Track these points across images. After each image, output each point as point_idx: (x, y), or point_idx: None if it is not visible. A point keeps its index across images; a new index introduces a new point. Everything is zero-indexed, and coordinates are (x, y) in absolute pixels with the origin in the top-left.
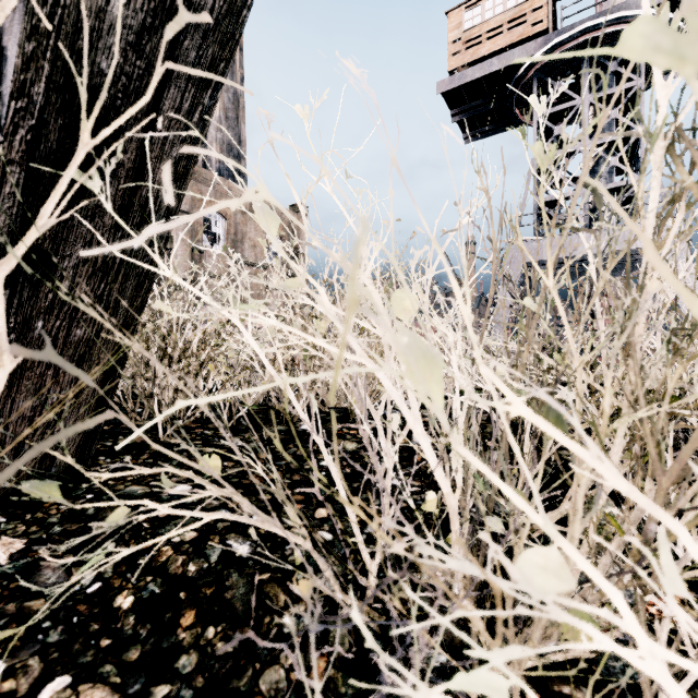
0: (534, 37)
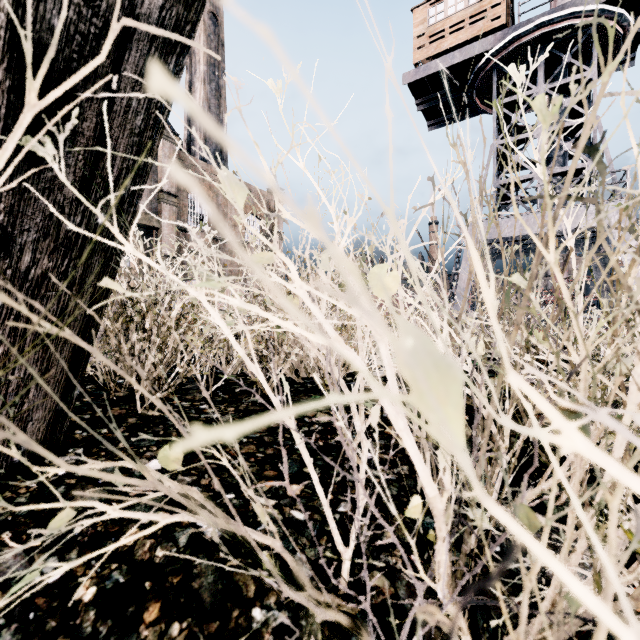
0: (493, 32)
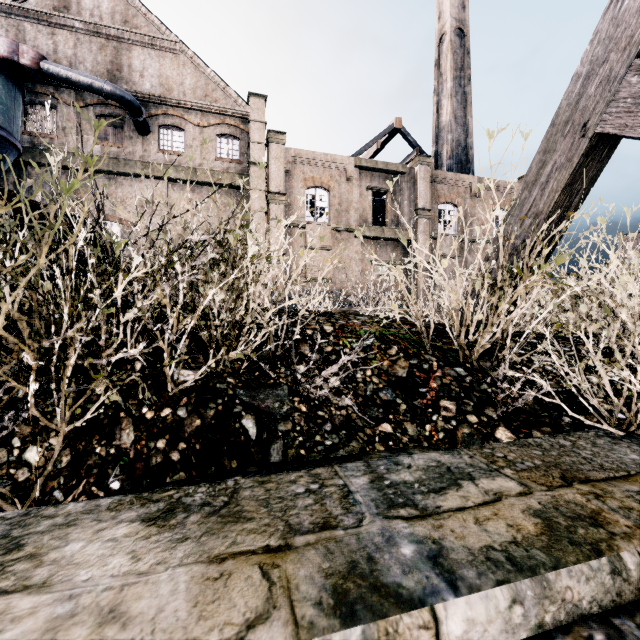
0: None
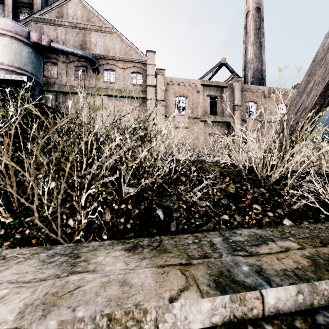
0: None
